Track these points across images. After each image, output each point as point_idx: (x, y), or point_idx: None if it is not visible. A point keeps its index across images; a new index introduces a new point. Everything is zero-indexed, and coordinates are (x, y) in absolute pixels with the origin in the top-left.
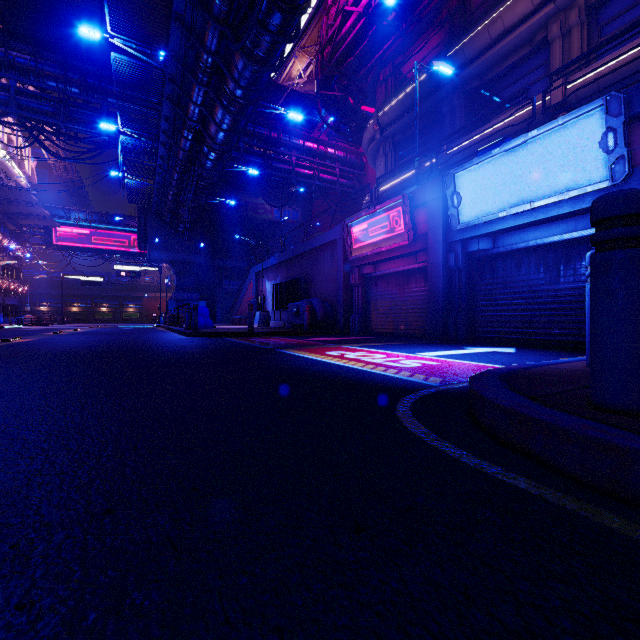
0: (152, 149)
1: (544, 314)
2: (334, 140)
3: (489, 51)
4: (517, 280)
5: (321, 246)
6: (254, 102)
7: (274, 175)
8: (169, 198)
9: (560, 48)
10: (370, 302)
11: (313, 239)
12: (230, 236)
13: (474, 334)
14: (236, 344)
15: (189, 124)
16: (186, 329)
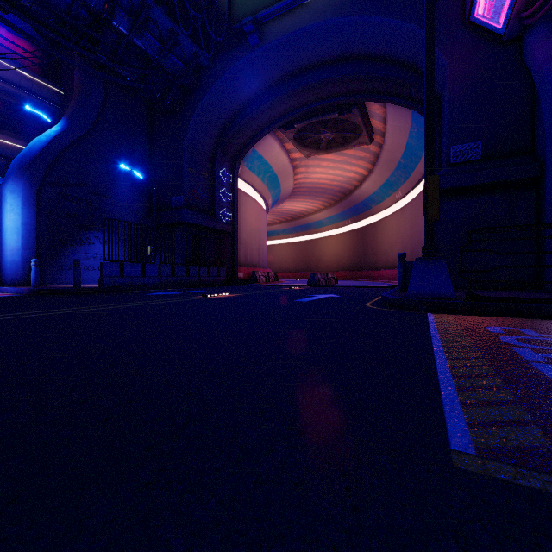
0: None
1: None
2: None
3: None
4: None
5: None
6: None
7: None
8: None
9: None
10: None
11: None
12: None
13: None
14: None
15: None
16: None
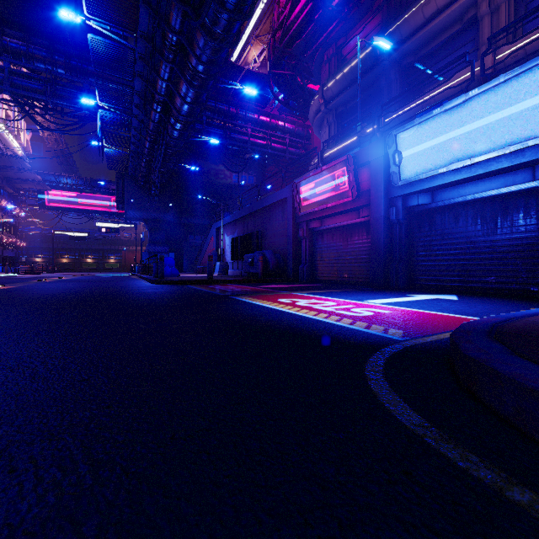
0: (127, 121)
1: (481, 263)
2: (284, 114)
3: (423, 29)
4: (455, 232)
5: (273, 204)
6: (214, 77)
7: (232, 144)
8: (142, 164)
9: (489, 24)
10: (317, 253)
11: (266, 198)
12: (195, 197)
13: (413, 282)
14: (195, 291)
15: (158, 98)
16: (154, 277)
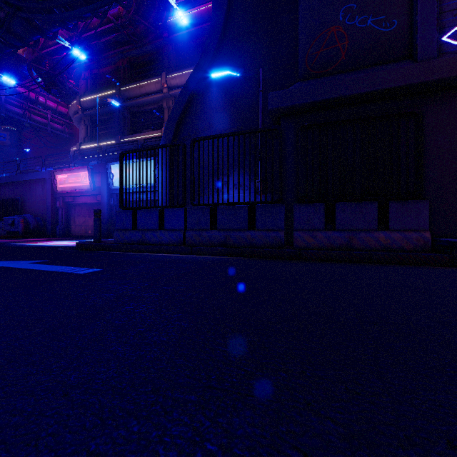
0: None
1: None
2: (46, 92)
3: (140, 98)
4: None
5: (33, 180)
6: None
7: None
8: None
9: (167, 113)
10: (71, 218)
11: (26, 174)
12: None
13: None
14: None
15: None
16: None
